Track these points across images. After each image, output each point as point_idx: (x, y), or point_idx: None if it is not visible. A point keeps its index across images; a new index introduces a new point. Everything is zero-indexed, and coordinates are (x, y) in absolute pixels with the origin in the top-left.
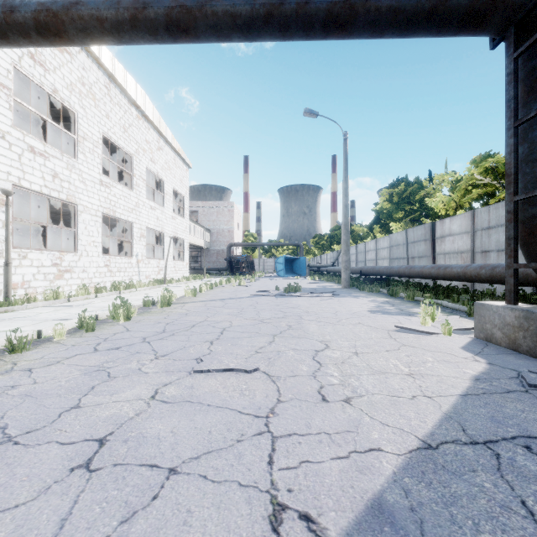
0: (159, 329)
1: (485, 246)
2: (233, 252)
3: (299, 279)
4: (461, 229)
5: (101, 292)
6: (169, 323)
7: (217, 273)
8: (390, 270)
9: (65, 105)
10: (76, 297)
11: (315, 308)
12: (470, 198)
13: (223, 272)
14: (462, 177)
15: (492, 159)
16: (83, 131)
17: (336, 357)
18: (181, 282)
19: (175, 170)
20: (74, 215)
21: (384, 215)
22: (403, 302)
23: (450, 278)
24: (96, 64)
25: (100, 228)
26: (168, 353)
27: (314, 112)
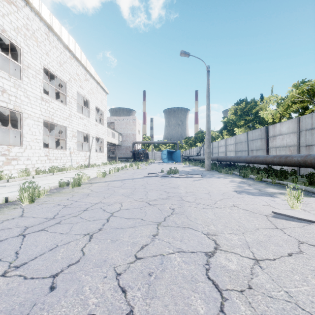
0: (52, 214)
1: (308, 141)
2: (136, 148)
3: (176, 164)
4: (289, 130)
5: (39, 174)
6: (67, 205)
7: (126, 160)
8: (239, 158)
9: (13, 42)
10: (15, 178)
11: (192, 188)
12: (290, 111)
13: (129, 159)
14: (285, 97)
15: (309, 82)
16: (27, 62)
17: (235, 270)
18: (100, 166)
19: (97, 95)
20: (20, 120)
21: (230, 124)
22: (255, 182)
23: (291, 165)
24: (38, 17)
25: (41, 130)
26: (27, 261)
27: (187, 53)
